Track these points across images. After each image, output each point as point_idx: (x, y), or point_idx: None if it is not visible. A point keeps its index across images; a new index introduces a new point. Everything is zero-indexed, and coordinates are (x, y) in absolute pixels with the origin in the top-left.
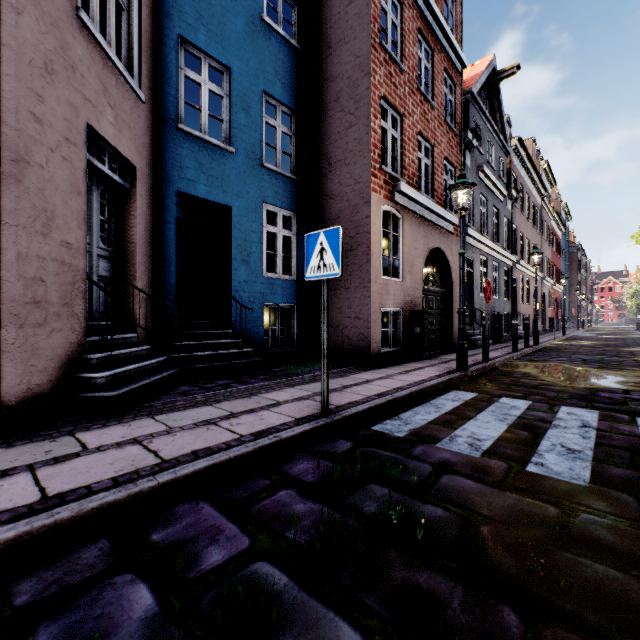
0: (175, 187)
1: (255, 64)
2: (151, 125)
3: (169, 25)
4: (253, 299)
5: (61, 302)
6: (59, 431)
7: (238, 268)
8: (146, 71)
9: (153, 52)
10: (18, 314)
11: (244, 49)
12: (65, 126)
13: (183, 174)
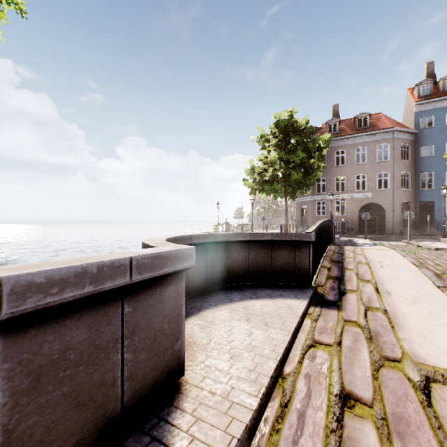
0: (418, 201)
1: (442, 166)
2: (413, 192)
3: (417, 173)
4: (441, 220)
5: (398, 223)
6: (398, 235)
7: (436, 213)
8: (412, 184)
9: (413, 180)
10: (394, 224)
11: (438, 165)
12: (399, 204)
13: (420, 198)
